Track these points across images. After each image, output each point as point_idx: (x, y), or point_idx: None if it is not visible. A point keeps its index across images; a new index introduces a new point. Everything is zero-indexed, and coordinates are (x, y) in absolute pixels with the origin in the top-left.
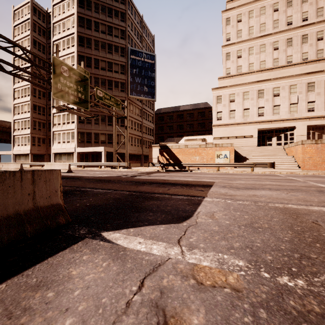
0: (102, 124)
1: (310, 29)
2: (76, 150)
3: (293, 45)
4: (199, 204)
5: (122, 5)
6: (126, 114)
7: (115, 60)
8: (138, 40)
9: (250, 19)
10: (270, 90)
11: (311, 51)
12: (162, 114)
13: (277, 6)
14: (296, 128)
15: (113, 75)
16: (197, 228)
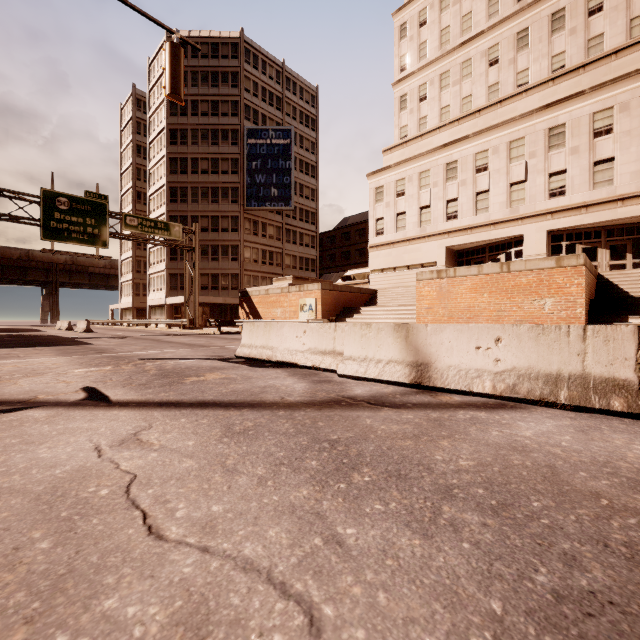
0: (204, 259)
1: None
2: (166, 301)
3: (532, 44)
4: None
5: (234, 61)
6: (194, 243)
7: (222, 154)
8: (274, 107)
9: (443, 13)
10: (469, 160)
11: (573, 46)
12: (347, 227)
13: None
14: (525, 240)
15: (220, 179)
16: None
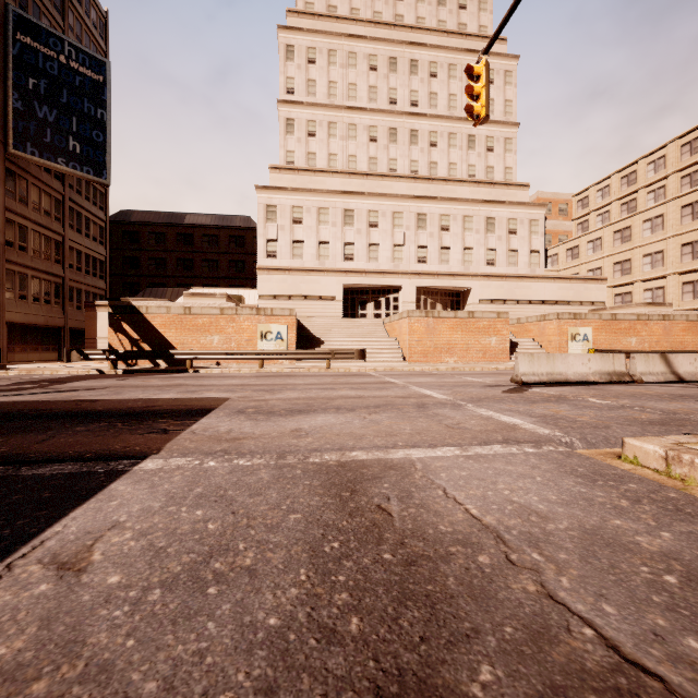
0: None
1: (421, 123)
2: None
3: (399, 143)
4: (89, 496)
5: None
6: None
7: None
8: (51, 1)
9: (331, 66)
10: (364, 214)
11: (422, 161)
12: (134, 224)
13: (374, 61)
14: (402, 289)
15: None
16: None
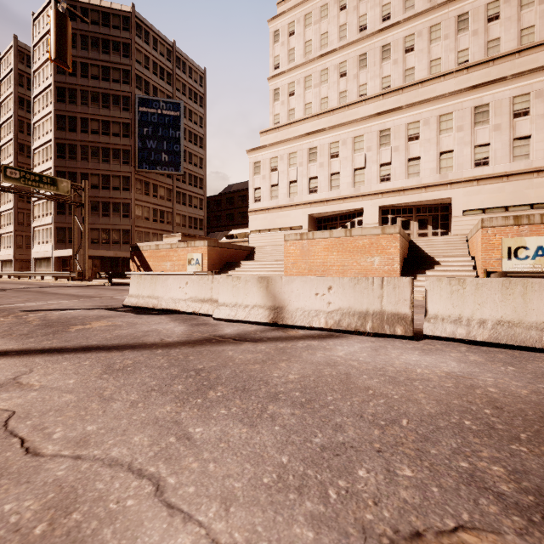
0: (94, 214)
1: (393, 34)
2: (53, 254)
3: (369, 66)
4: None
5: (126, 33)
6: (83, 199)
7: (113, 117)
8: (165, 81)
9: (307, 28)
10: (326, 148)
11: (396, 73)
12: (231, 193)
13: (344, 0)
14: (364, 212)
15: (111, 140)
16: None
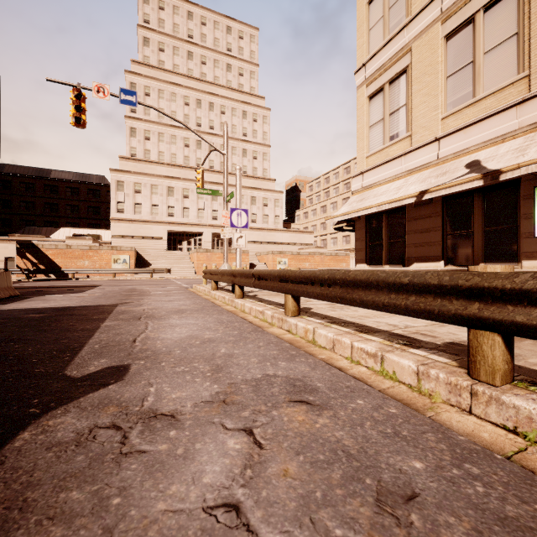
0: None
1: (215, 139)
2: None
3: (202, 149)
4: (88, 291)
5: None
6: None
7: None
8: None
9: (160, 99)
10: (180, 190)
11: (217, 161)
12: (7, 175)
13: (188, 100)
14: (203, 234)
15: None
16: (86, 293)
